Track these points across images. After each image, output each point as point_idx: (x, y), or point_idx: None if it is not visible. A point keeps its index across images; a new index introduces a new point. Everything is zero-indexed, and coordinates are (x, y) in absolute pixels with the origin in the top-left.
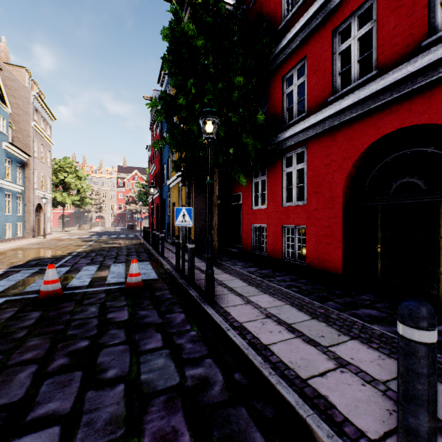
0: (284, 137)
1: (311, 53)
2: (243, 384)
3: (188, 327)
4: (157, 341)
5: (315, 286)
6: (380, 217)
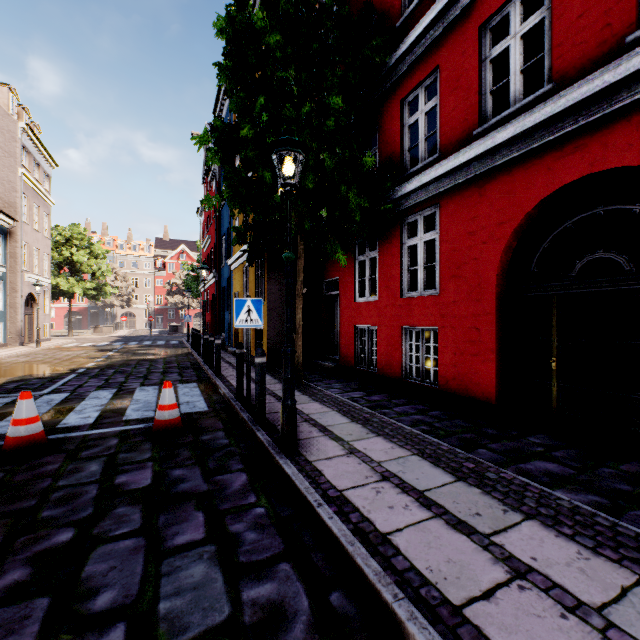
0: (406, 191)
1: (446, 61)
2: (346, 617)
3: (252, 498)
4: (197, 528)
5: (456, 421)
6: (555, 315)
